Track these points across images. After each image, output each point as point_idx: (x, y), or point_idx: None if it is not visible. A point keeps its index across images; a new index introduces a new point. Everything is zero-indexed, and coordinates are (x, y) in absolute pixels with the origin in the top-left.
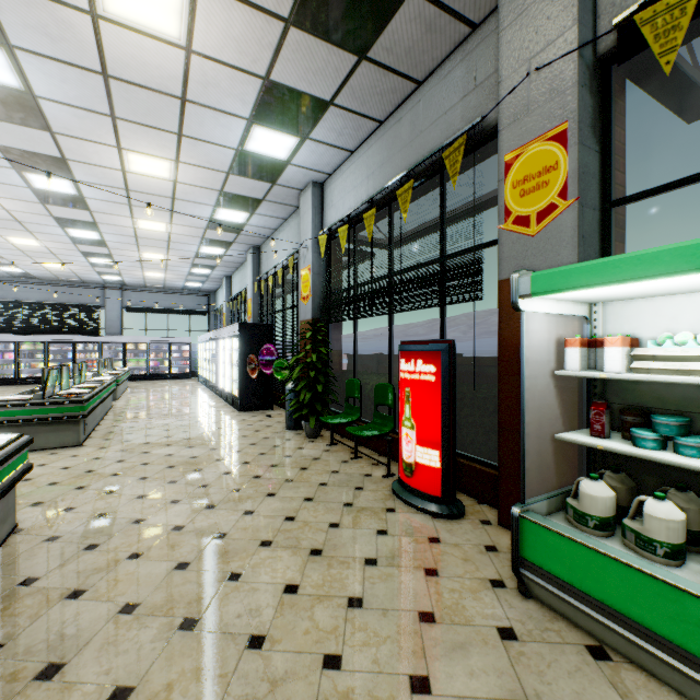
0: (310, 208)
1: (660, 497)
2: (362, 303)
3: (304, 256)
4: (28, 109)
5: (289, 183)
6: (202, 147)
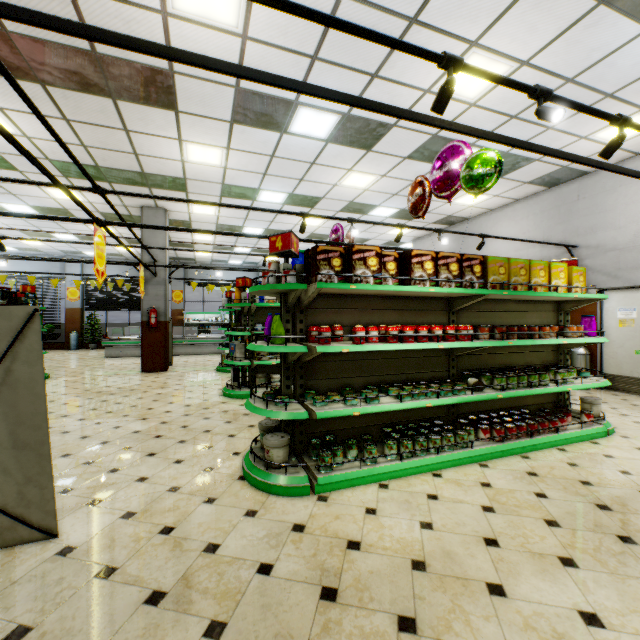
0: (79, 266)
1: (195, 333)
2: (120, 306)
3: (72, 282)
4: (44, 236)
5: (71, 254)
6: (71, 248)
